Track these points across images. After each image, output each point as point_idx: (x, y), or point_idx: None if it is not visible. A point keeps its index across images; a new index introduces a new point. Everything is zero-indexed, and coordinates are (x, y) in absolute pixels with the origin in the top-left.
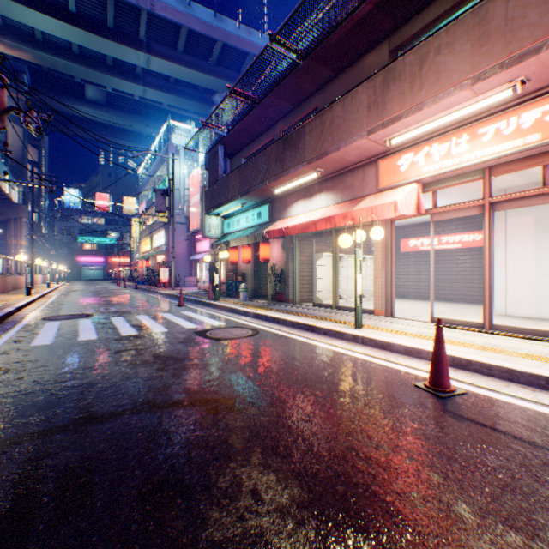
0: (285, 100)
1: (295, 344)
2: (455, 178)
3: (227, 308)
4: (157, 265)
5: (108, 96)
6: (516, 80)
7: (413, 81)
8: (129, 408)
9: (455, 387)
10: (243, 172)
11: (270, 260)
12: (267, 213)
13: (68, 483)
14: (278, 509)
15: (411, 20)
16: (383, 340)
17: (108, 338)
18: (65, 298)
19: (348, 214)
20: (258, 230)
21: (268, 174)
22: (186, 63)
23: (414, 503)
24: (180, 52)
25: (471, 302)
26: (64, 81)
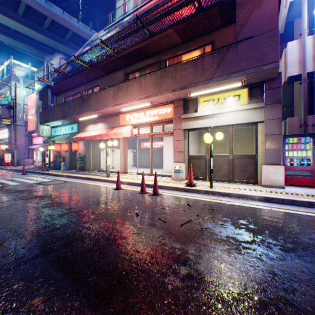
0: (84, 78)
1: (82, 184)
2: (143, 125)
3: (53, 174)
4: (1, 151)
5: None
6: (150, 102)
7: (125, 93)
8: (13, 200)
9: (123, 188)
10: (63, 107)
11: (79, 150)
12: (76, 128)
13: (2, 209)
14: (60, 205)
15: (131, 65)
16: (113, 179)
17: None
18: None
19: (108, 134)
20: (71, 136)
21: (75, 111)
22: (25, 23)
23: (90, 201)
24: (20, 15)
25: None
26: None
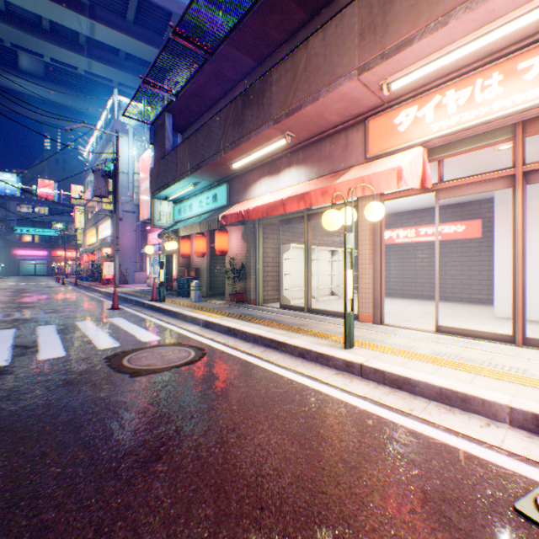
0: (245, 53)
1: (258, 379)
2: (470, 142)
3: (172, 312)
4: (103, 259)
5: (47, 68)
6: None
7: None
8: None
9: None
10: (193, 143)
11: (229, 252)
12: (224, 195)
13: None
14: None
15: None
16: (398, 373)
17: None
18: None
19: (330, 189)
20: (213, 215)
21: (223, 142)
22: (138, 36)
23: None
24: (130, 22)
25: (452, 300)
26: None
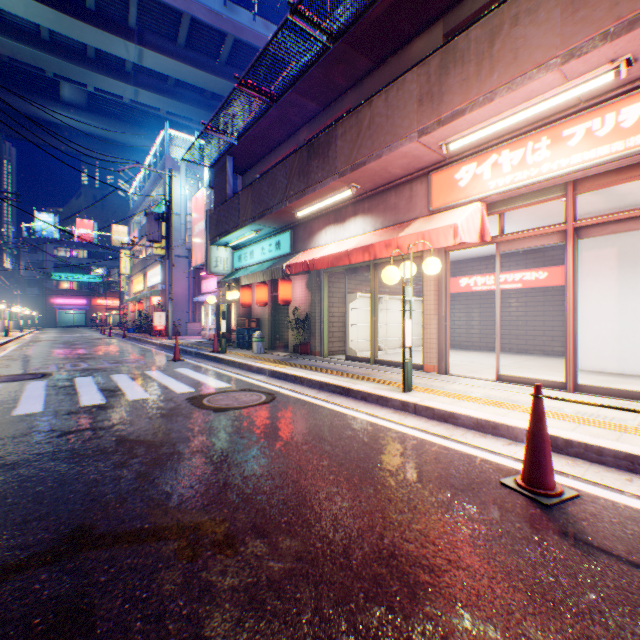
0: (310, 99)
1: (324, 415)
2: (528, 197)
3: (236, 363)
4: (152, 308)
5: (90, 98)
6: (621, 58)
7: (480, 62)
8: (39, 553)
9: (560, 485)
10: (257, 190)
11: (292, 302)
12: (287, 242)
13: None
14: None
15: None
16: (444, 409)
17: (58, 411)
18: (24, 350)
19: (393, 242)
20: (277, 264)
21: (288, 191)
22: (189, 61)
23: None
24: (181, 46)
25: (534, 353)
26: (32, 76)
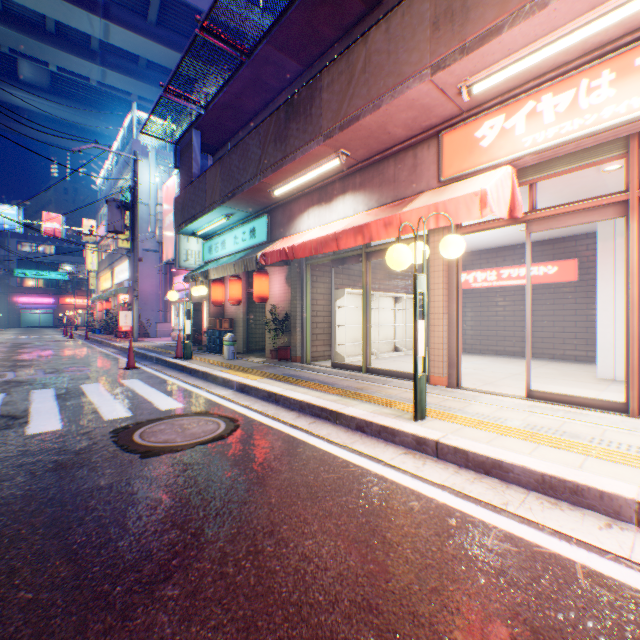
0: (290, 54)
1: (305, 461)
2: (572, 159)
3: (200, 372)
4: (120, 307)
5: (53, 79)
6: None
7: None
8: None
9: None
10: (226, 165)
11: (270, 299)
12: (264, 229)
13: None
14: None
15: None
16: (485, 454)
17: None
18: None
19: (394, 219)
20: (251, 254)
21: (262, 163)
22: (161, 40)
23: None
24: (152, 23)
25: (542, 357)
26: None
